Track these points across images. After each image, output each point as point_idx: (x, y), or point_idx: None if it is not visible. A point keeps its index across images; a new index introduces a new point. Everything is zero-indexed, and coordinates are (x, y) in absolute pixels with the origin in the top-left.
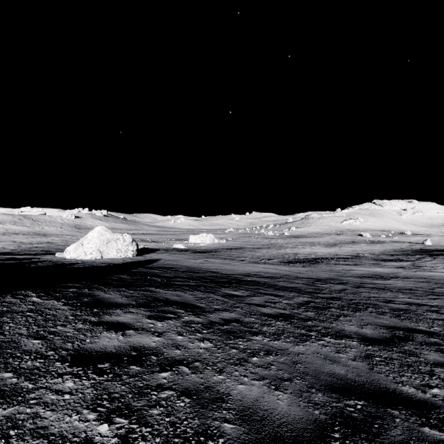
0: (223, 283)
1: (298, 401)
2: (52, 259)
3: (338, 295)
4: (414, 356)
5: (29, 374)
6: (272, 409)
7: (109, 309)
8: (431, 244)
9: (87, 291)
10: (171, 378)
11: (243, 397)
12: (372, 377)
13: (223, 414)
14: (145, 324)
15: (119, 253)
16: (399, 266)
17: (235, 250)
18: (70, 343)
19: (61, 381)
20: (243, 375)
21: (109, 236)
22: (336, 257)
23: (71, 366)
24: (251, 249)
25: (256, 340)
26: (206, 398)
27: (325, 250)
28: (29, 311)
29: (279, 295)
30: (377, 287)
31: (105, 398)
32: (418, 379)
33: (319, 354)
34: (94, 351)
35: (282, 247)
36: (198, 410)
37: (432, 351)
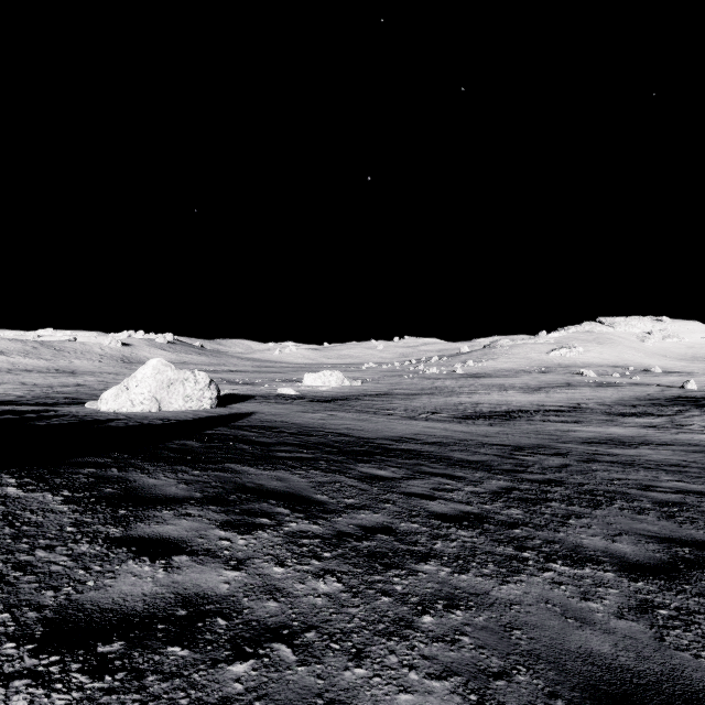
0: (360, 454)
1: None
2: (78, 412)
3: (557, 477)
4: None
5: None
6: None
7: (150, 508)
8: (696, 388)
9: (115, 473)
10: (252, 679)
11: None
12: (668, 662)
13: None
14: (213, 540)
15: (188, 402)
16: (649, 425)
17: (378, 398)
18: (52, 589)
19: (1, 697)
20: (408, 665)
21: (171, 374)
22: (543, 410)
23: (36, 653)
24: (403, 396)
25: (425, 572)
26: None
27: (524, 397)
28: None
29: (457, 476)
30: (620, 461)
31: None
32: None
33: (550, 603)
34: (97, 609)
35: (453, 392)
36: None
37: None
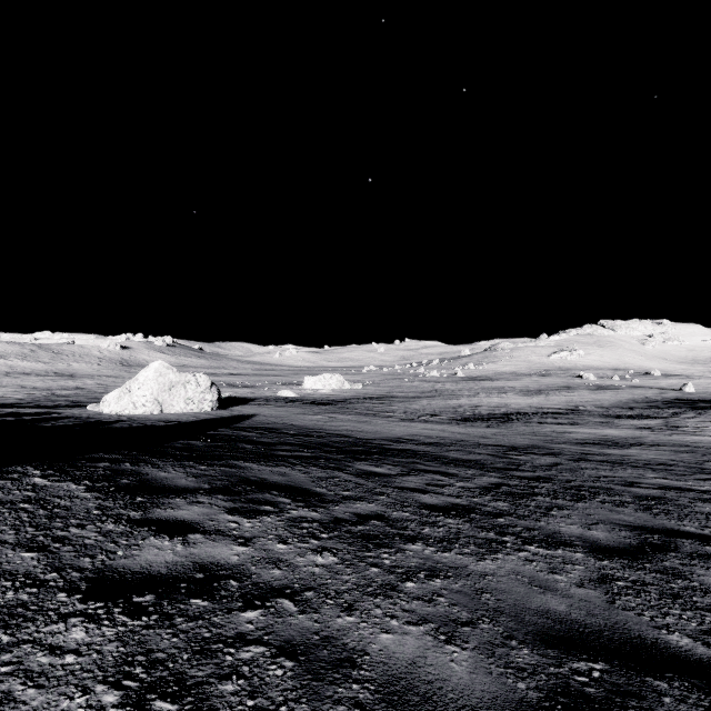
0: (358, 453)
1: (488, 664)
2: (80, 414)
3: (546, 474)
4: (682, 578)
5: (6, 617)
6: (441, 681)
7: (164, 497)
8: (693, 391)
9: (128, 467)
10: (261, 621)
11: (389, 658)
12: (614, 618)
13: (352, 691)
14: (222, 523)
15: (190, 405)
16: (644, 427)
17: (378, 401)
18: (88, 557)
19: (63, 628)
20: (390, 615)
21: (173, 377)
22: (541, 412)
23: (84, 600)
24: (403, 399)
25: (412, 550)
26: (323, 660)
27: (523, 400)
28: (24, 500)
29: (450, 473)
30: (610, 460)
31: (139, 661)
32: (694, 620)
33: (520, 575)
34: (128, 572)
35: (452, 395)
36: (308, 683)
37: (710, 569)
